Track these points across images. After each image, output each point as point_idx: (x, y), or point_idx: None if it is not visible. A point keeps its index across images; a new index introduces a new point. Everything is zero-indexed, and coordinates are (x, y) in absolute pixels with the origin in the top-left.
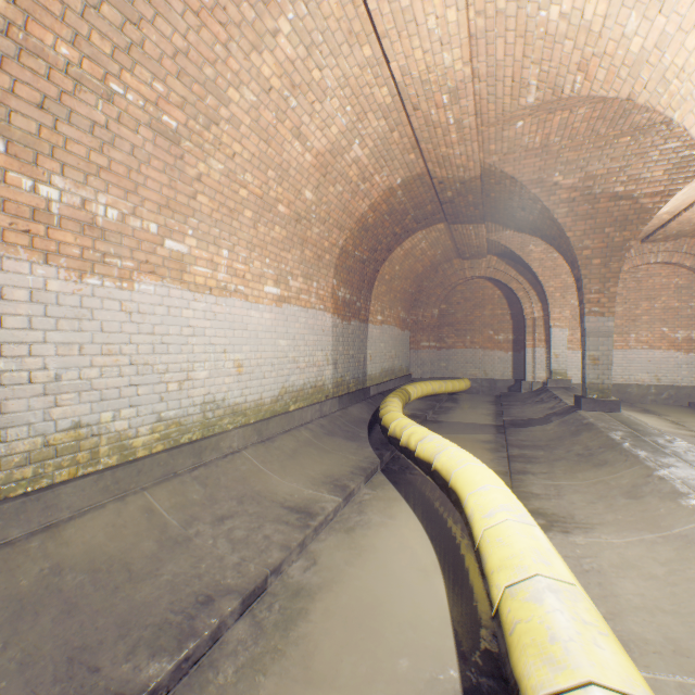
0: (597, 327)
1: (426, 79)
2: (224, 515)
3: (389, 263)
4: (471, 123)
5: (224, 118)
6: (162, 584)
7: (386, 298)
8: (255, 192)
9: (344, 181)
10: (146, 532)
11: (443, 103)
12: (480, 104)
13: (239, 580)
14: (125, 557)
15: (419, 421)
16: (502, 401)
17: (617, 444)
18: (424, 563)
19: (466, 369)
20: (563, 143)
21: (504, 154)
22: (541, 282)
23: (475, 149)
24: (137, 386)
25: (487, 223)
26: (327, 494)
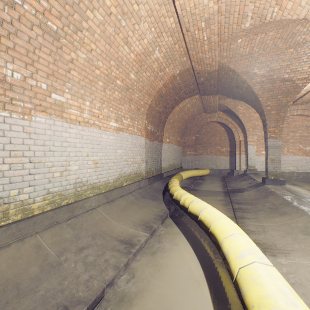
0: (273, 144)
1: (193, 12)
2: (83, 246)
3: (172, 114)
4: (215, 39)
5: (85, 28)
6: (37, 298)
7: (170, 131)
8: (104, 72)
9: (151, 70)
10: (33, 261)
11: (202, 27)
12: (220, 29)
13: (86, 293)
14: (17, 279)
15: (187, 190)
16: (225, 179)
17: (290, 203)
18: (196, 275)
19: (208, 164)
20: (259, 52)
21: (230, 58)
22: (243, 124)
23: (216, 54)
24: (34, 174)
25: (219, 95)
26: (141, 232)
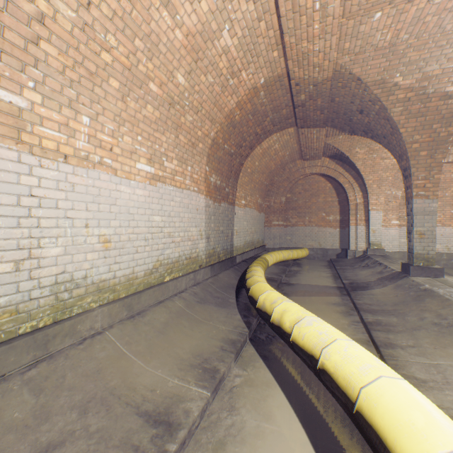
0: (423, 207)
1: None
2: (50, 443)
3: (251, 159)
4: (336, 9)
5: None
6: None
7: (248, 187)
8: (121, 61)
9: (215, 72)
10: None
11: None
12: None
13: None
14: None
15: (277, 285)
16: (335, 265)
17: None
18: None
19: (305, 241)
20: (409, 42)
21: (355, 54)
22: (363, 177)
23: (332, 44)
24: None
25: (327, 128)
26: (194, 386)
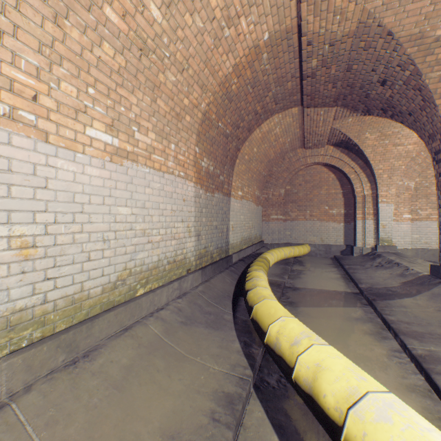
0: None
1: None
2: None
3: (249, 143)
4: None
5: None
6: None
7: (245, 176)
8: None
9: (205, 13)
10: None
11: None
12: None
13: None
14: None
15: (281, 291)
16: (342, 264)
17: None
18: None
19: (306, 237)
20: None
21: None
22: (372, 166)
23: None
24: None
25: (336, 107)
26: None
